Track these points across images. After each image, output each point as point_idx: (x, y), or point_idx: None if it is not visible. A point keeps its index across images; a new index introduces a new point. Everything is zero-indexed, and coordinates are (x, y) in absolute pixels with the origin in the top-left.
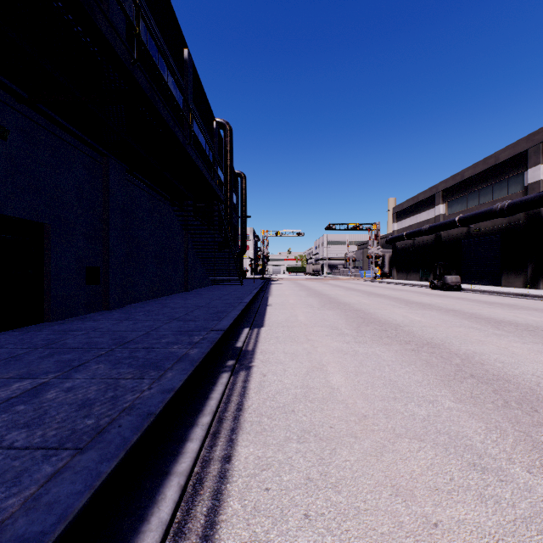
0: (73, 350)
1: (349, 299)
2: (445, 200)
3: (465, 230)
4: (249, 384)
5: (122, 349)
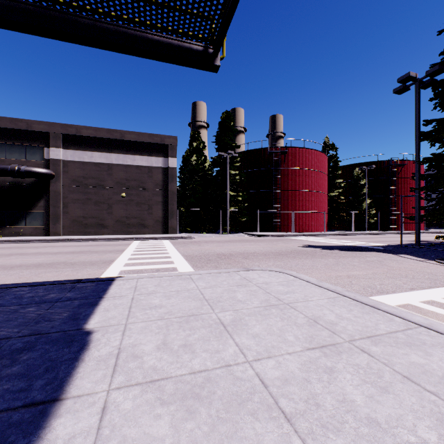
0: None
1: None
2: None
3: None
4: None
5: None
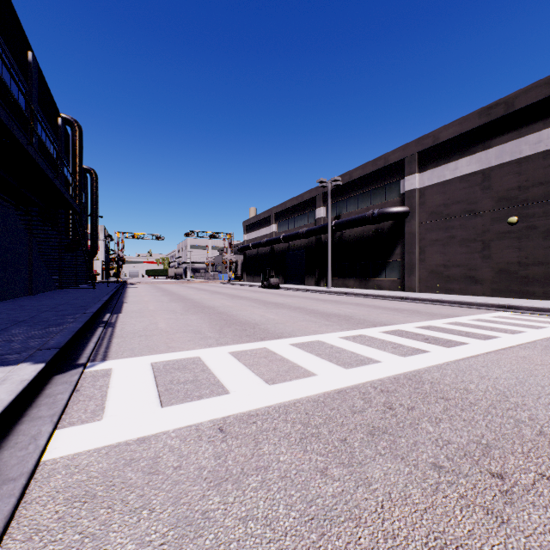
0: None
1: (196, 296)
2: (276, 221)
3: (287, 245)
4: (116, 330)
5: (24, 323)
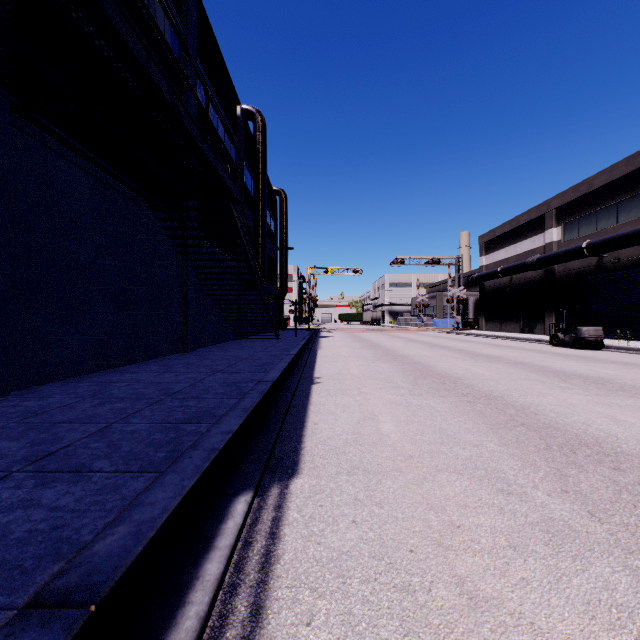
0: None
1: (449, 365)
2: (560, 221)
3: (594, 261)
4: None
5: None
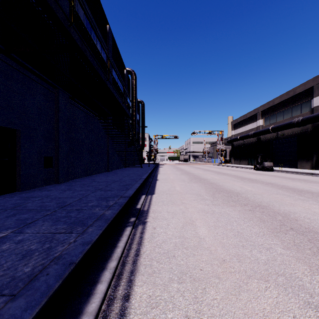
0: (29, 211)
1: (206, 176)
2: (262, 117)
3: (275, 134)
4: (144, 235)
5: (62, 210)
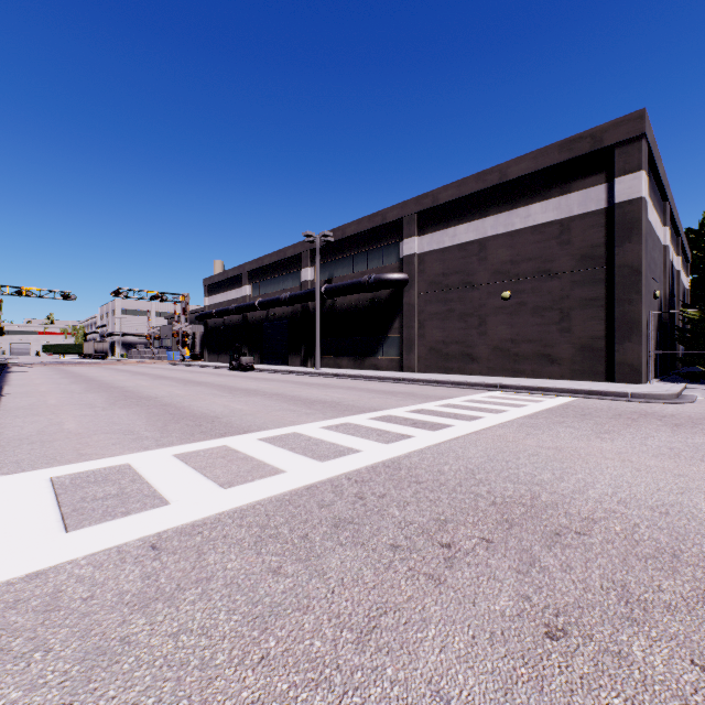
0: None
1: (129, 383)
2: (251, 282)
3: (265, 313)
4: None
5: None
